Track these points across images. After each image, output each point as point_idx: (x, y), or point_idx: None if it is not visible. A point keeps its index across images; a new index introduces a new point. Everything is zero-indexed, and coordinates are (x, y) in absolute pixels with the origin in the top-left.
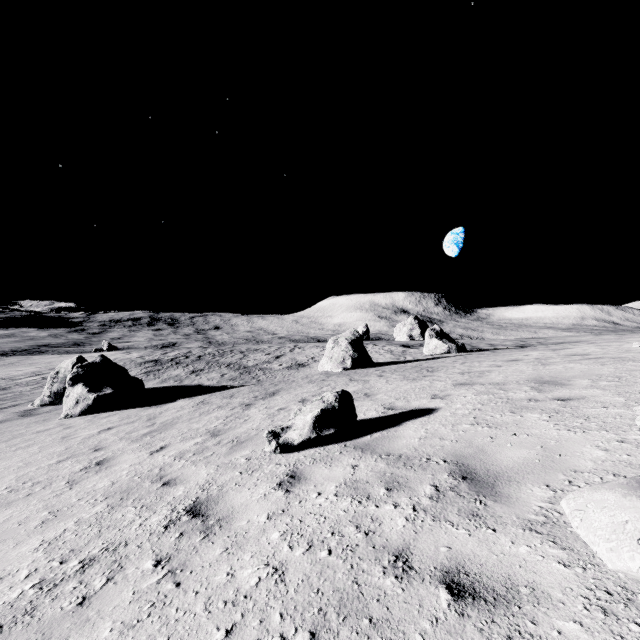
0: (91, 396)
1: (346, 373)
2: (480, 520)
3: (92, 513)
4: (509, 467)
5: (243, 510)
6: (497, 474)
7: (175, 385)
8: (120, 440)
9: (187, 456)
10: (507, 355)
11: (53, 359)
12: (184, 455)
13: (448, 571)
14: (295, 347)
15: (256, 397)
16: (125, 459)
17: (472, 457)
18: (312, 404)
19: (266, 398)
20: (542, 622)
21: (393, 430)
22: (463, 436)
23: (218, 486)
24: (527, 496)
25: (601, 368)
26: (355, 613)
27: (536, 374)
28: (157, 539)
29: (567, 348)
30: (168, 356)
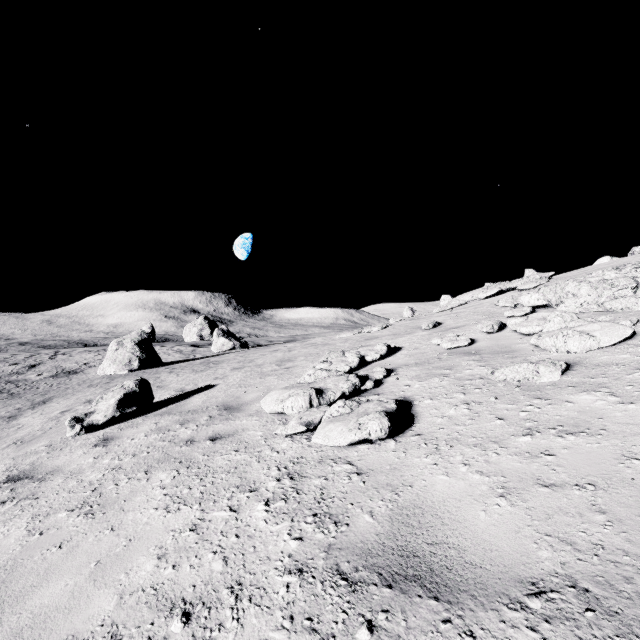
0: None
1: (134, 374)
2: (229, 420)
3: None
4: (249, 400)
5: (69, 463)
6: (243, 404)
7: None
8: None
9: None
10: (274, 347)
11: None
12: None
13: (212, 436)
14: (57, 353)
15: (19, 409)
16: None
17: (232, 401)
18: (114, 392)
19: (36, 407)
20: (243, 434)
21: (184, 401)
22: (230, 394)
23: (28, 464)
24: (253, 407)
25: (314, 350)
26: (167, 460)
27: (282, 357)
28: None
29: (310, 340)
30: None
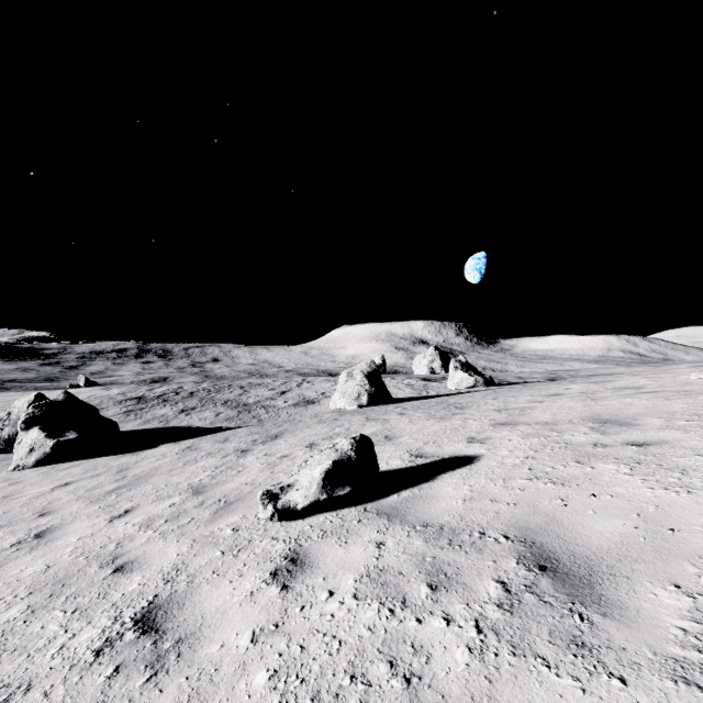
0: (49, 442)
1: (362, 411)
2: (592, 656)
3: (1, 621)
4: (604, 549)
5: (217, 622)
6: (590, 562)
7: (159, 427)
8: (76, 500)
9: (157, 524)
10: (544, 389)
11: (15, 397)
12: (153, 522)
13: None
14: (303, 381)
15: (255, 441)
16: (75, 529)
17: (544, 531)
18: (321, 454)
19: (267, 442)
20: None
21: (426, 487)
22: (522, 497)
23: (188, 575)
24: (652, 606)
25: (669, 404)
26: None
27: (590, 411)
28: (77, 679)
29: (611, 380)
30: (155, 392)
